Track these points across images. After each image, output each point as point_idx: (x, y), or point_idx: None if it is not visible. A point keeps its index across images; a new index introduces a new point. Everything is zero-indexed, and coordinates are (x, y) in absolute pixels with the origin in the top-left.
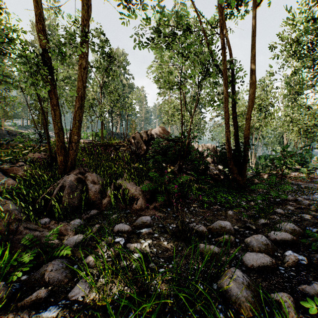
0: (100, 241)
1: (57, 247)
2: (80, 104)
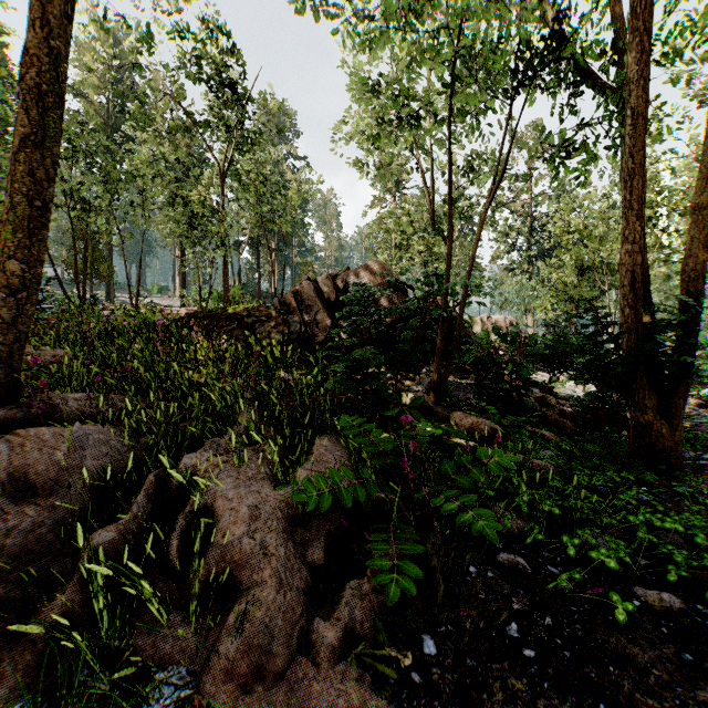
0: None
1: None
2: (33, 125)
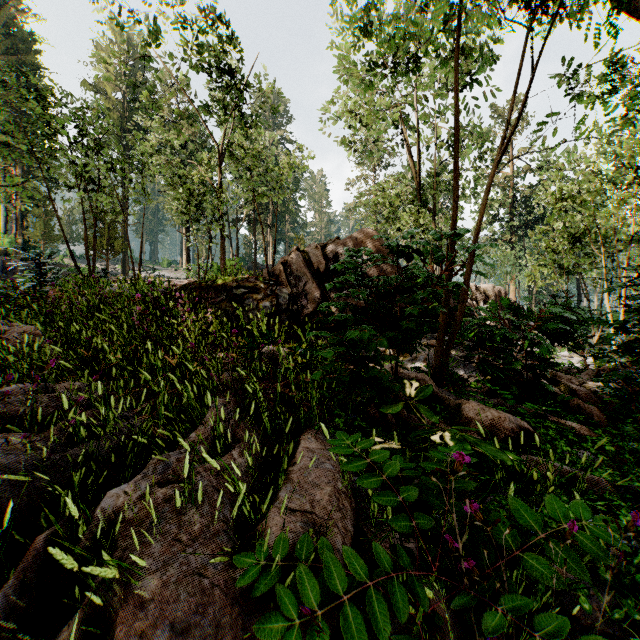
0: None
1: None
2: None
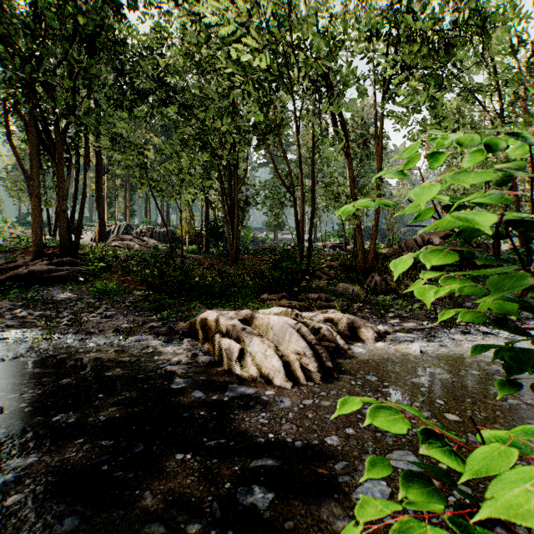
0: (408, 304)
1: (389, 303)
2: (375, 229)
